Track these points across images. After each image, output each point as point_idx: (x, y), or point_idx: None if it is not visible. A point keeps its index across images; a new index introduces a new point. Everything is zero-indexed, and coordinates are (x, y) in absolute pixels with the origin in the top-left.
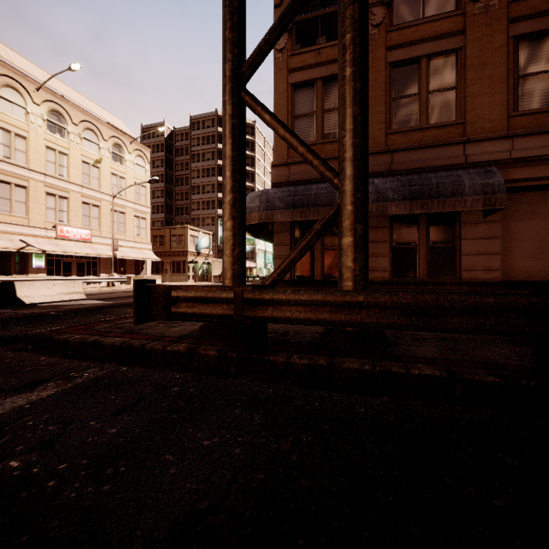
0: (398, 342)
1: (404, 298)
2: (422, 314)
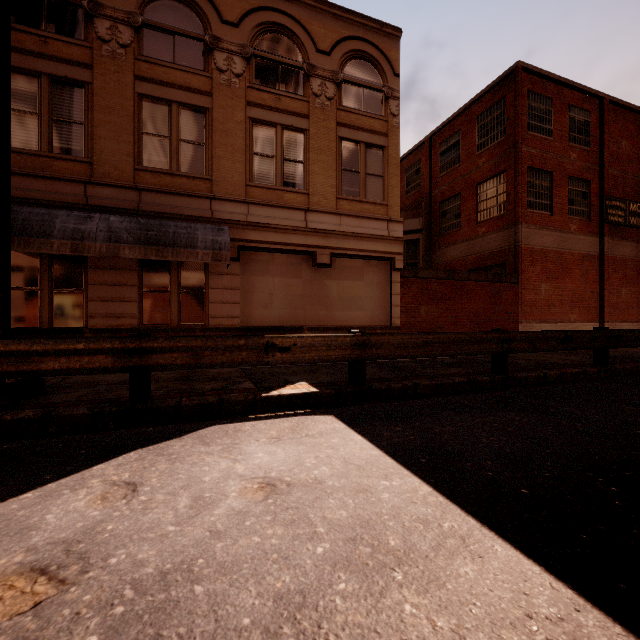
0: (56, 392)
1: None
2: (19, 361)
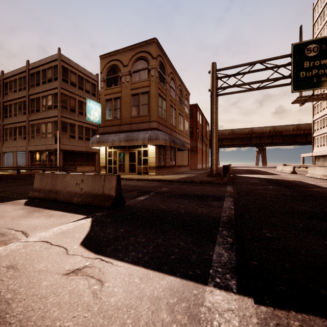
0: None
1: None
2: None
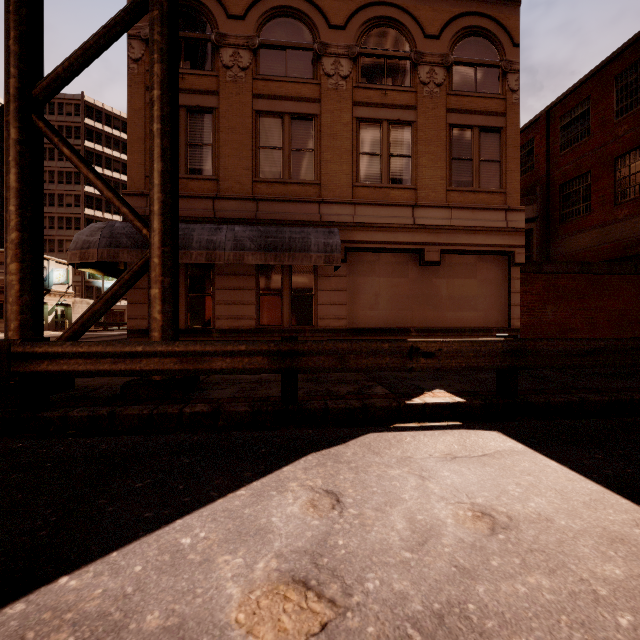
0: (210, 388)
1: (178, 347)
2: (195, 360)
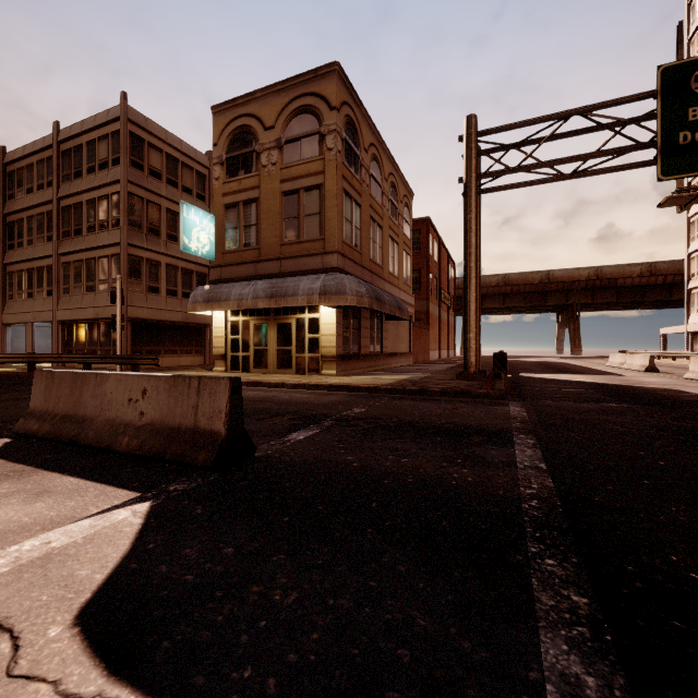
0: None
1: None
2: None
